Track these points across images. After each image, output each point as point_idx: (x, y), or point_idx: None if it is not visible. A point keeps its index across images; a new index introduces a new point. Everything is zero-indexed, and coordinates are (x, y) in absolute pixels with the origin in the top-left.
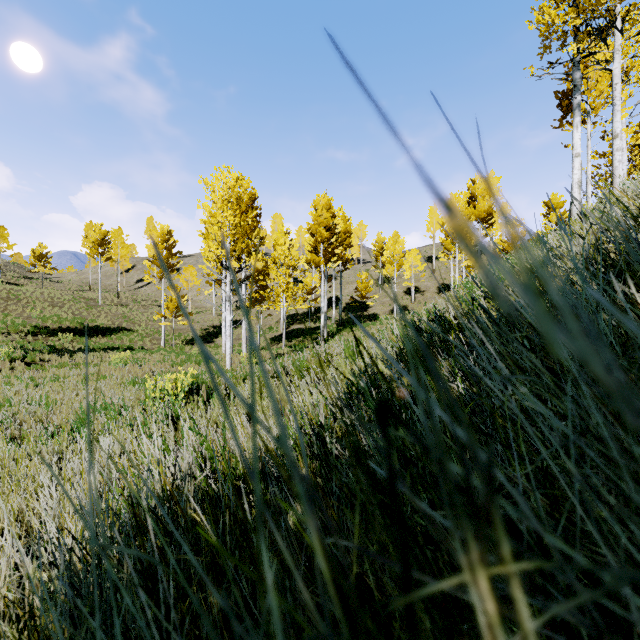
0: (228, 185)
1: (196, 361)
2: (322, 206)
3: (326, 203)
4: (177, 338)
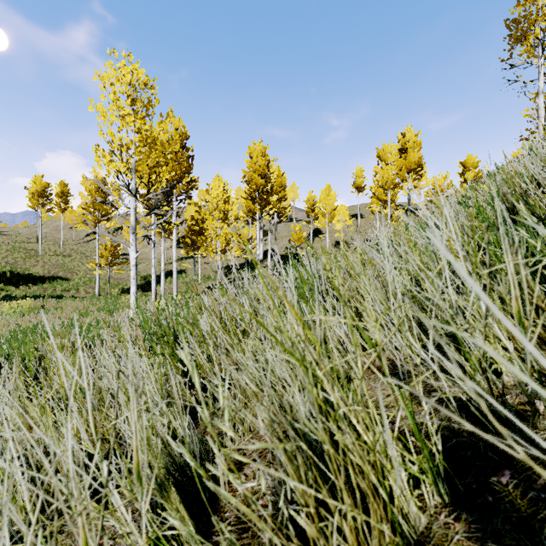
0: (130, 81)
1: (110, 310)
2: (257, 153)
3: (261, 150)
4: (115, 287)
